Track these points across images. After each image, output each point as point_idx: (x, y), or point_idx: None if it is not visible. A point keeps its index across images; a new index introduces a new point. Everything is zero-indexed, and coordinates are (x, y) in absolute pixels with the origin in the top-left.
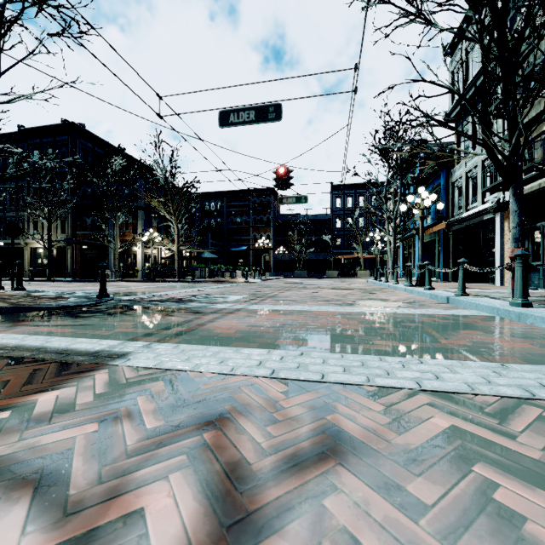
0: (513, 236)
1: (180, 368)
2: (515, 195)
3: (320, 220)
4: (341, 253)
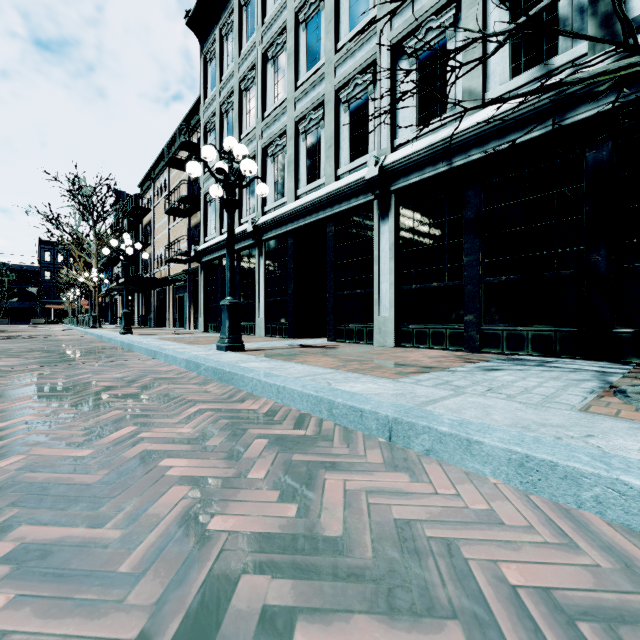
0: (90, 311)
1: (3, 330)
2: (90, 300)
3: (26, 271)
4: (52, 302)
